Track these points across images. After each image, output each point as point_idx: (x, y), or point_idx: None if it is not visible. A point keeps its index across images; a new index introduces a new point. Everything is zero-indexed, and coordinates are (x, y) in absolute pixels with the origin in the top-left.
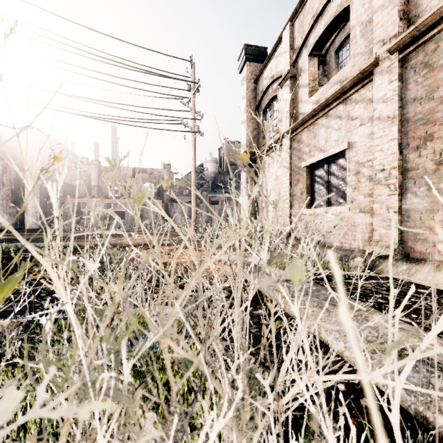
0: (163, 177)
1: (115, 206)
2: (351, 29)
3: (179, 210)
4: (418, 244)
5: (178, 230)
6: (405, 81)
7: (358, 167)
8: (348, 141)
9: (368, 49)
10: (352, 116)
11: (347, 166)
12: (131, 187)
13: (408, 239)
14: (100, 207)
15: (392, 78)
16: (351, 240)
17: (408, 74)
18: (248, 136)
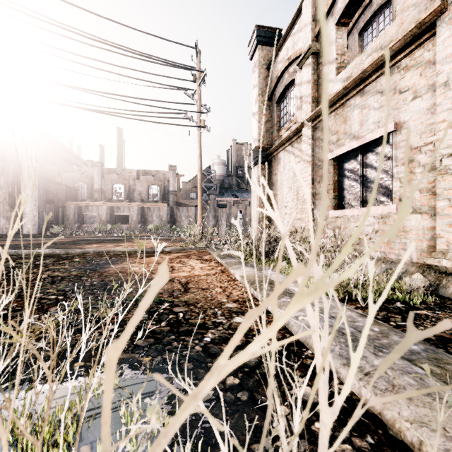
0: (168, 179)
1: (119, 210)
2: None
3: (185, 214)
4: None
5: None
6: None
7: (411, 153)
8: (394, 121)
9: None
10: (401, 88)
11: (393, 154)
12: (136, 190)
13: None
14: None
15: None
16: (400, 250)
17: None
18: (260, 129)
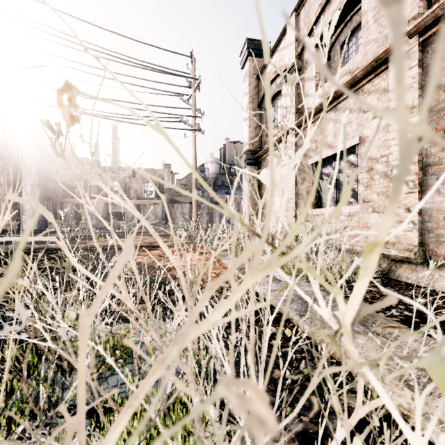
0: (163, 177)
1: (115, 207)
2: (363, 15)
3: (180, 211)
4: (441, 247)
5: (154, 233)
6: (426, 67)
7: (371, 163)
8: (359, 135)
9: (382, 35)
10: (364, 108)
11: (359, 162)
12: (131, 187)
13: (429, 241)
14: (13, 194)
15: (410, 64)
16: (363, 242)
17: (429, 59)
18: (251, 133)
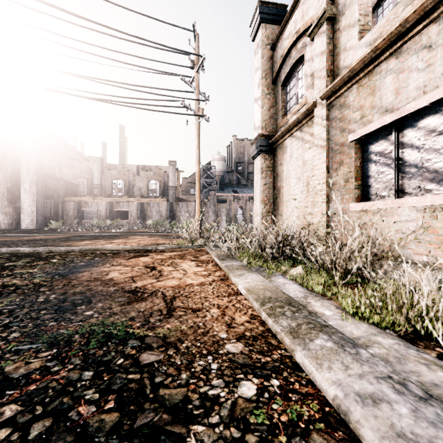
0: (168, 175)
1: (118, 205)
2: None
3: (185, 210)
4: None
5: None
6: None
7: None
8: None
9: None
10: None
11: None
12: (135, 185)
13: None
14: None
15: None
16: None
17: None
18: (264, 115)
